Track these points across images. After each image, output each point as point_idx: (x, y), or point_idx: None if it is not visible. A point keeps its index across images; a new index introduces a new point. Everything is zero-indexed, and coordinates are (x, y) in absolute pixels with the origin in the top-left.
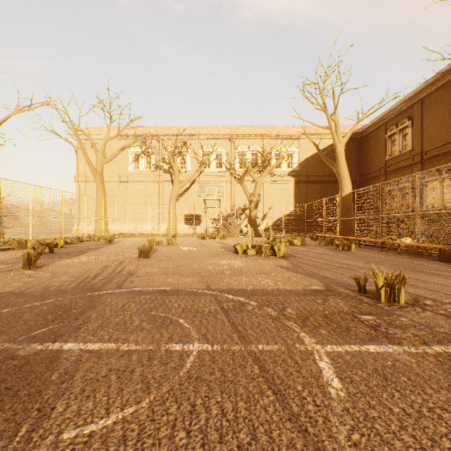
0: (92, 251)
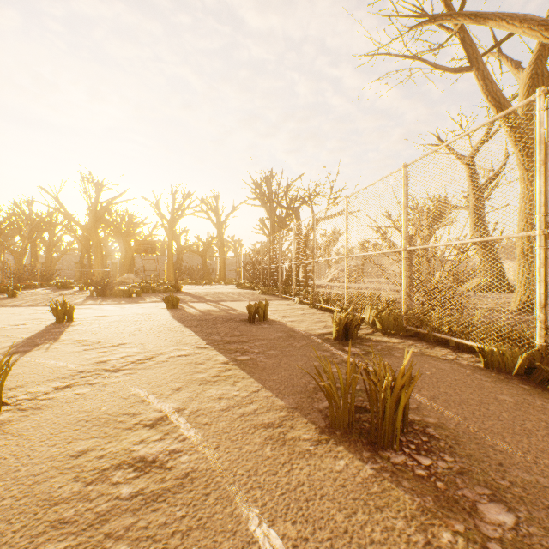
0: (184, 328)
